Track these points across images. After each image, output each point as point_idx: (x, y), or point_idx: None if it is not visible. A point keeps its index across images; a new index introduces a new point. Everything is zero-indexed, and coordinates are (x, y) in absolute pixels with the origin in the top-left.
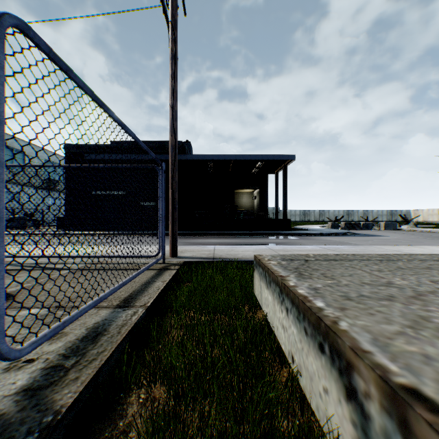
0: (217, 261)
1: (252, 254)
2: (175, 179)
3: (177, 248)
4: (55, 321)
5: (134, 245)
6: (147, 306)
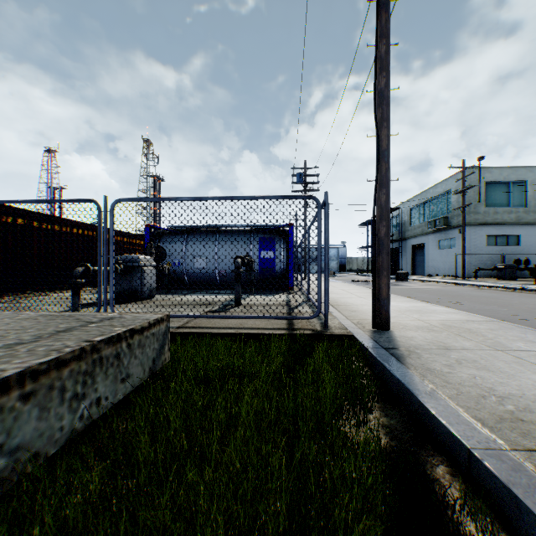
0: (368, 351)
1: (527, 388)
2: (379, 202)
3: (383, 316)
4: (172, 321)
5: (224, 291)
6: (172, 331)
